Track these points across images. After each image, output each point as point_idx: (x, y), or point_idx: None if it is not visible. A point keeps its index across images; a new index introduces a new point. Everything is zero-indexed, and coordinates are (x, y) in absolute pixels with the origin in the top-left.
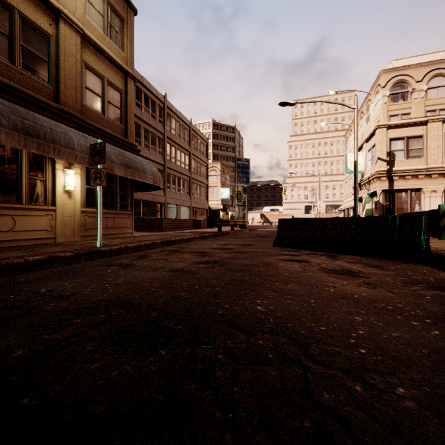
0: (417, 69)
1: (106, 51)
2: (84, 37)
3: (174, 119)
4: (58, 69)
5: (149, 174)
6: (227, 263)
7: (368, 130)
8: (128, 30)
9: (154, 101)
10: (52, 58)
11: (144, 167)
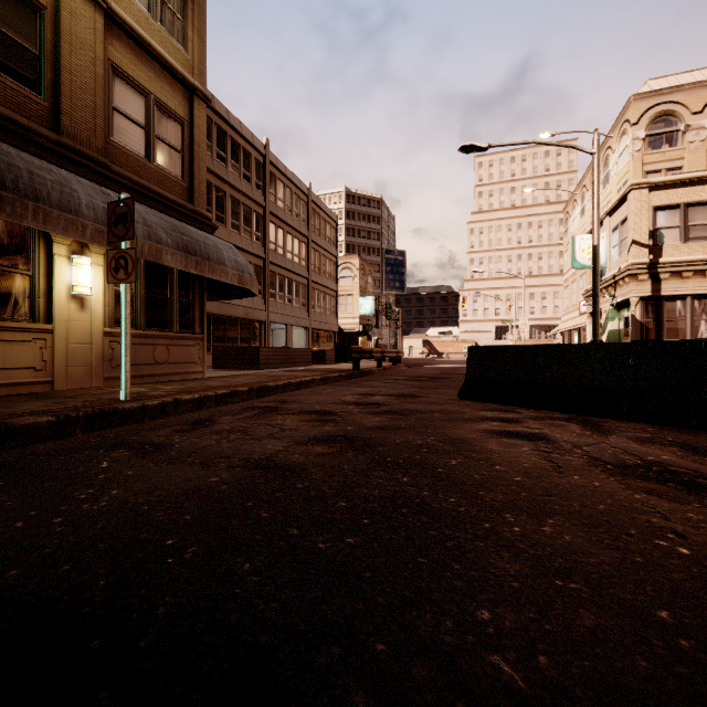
0: (694, 92)
1: (153, 46)
2: (110, 16)
3: (282, 184)
4: (57, 70)
5: (231, 268)
6: (372, 441)
7: (606, 198)
8: (196, 13)
9: (247, 152)
10: (46, 48)
11: (221, 254)
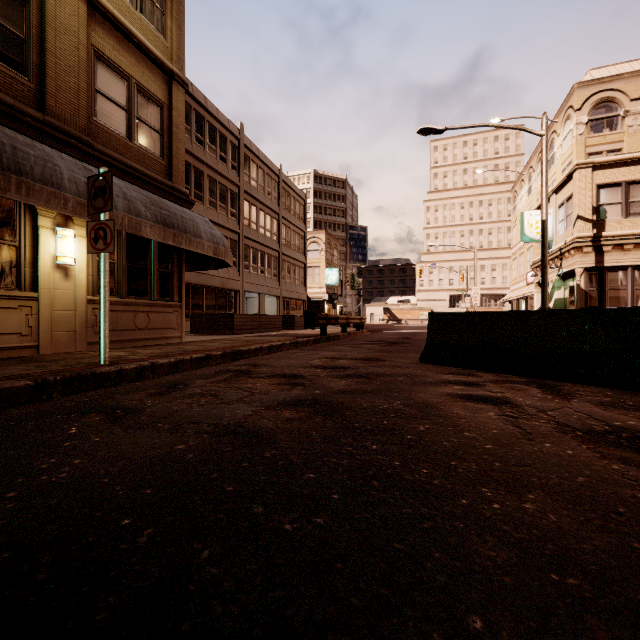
0: (633, 81)
1: (134, 33)
2: (93, 4)
3: (256, 165)
4: (43, 53)
5: (207, 240)
6: (339, 405)
7: (551, 178)
8: (174, 4)
9: (223, 135)
10: (32, 33)
11: (197, 227)
